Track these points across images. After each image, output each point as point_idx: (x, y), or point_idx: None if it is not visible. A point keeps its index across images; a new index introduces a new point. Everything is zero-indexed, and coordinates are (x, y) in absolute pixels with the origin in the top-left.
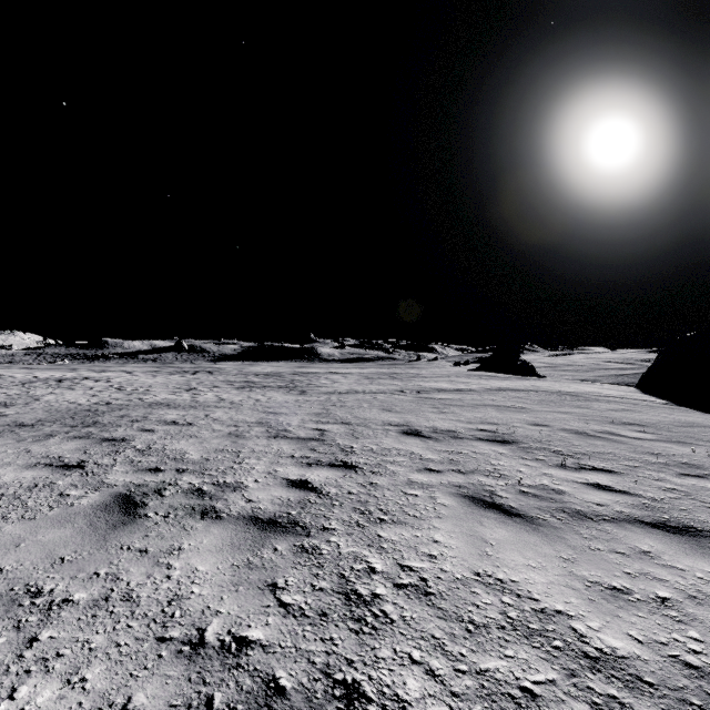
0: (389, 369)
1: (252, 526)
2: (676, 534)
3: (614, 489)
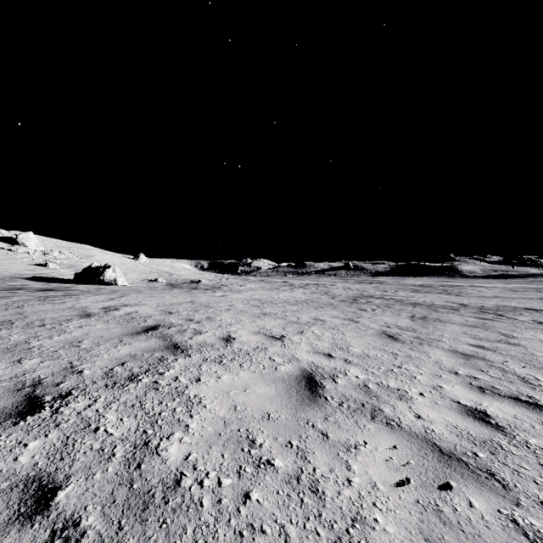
0: (539, 285)
1: (469, 312)
2: None
3: None
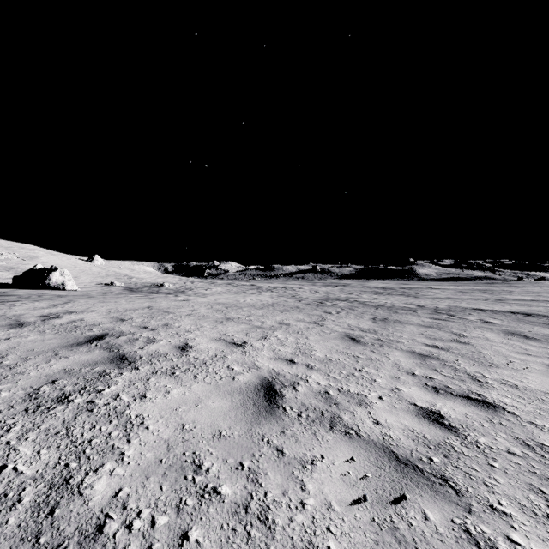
0: (484, 287)
1: (426, 313)
2: (548, 324)
3: (548, 321)
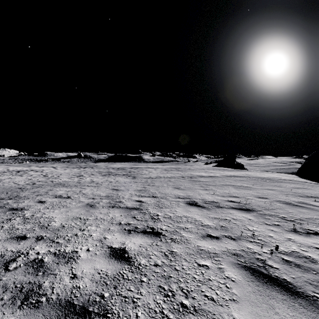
0: (176, 166)
1: None
2: None
3: None
